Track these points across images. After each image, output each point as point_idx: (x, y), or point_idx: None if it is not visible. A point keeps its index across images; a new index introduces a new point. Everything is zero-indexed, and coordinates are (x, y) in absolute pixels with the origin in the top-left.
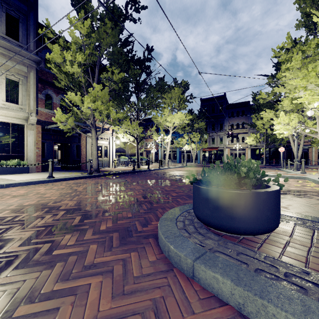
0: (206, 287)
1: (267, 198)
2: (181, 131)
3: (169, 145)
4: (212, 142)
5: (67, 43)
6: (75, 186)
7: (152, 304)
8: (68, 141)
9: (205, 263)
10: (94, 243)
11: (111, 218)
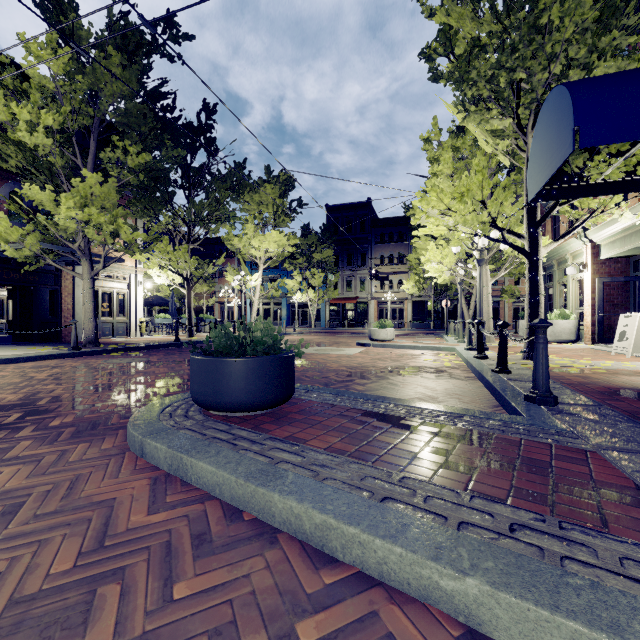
0: (150, 461)
1: (259, 366)
2: (290, 265)
3: (258, 292)
4: (347, 287)
5: (25, 74)
6: (33, 372)
7: (75, 477)
8: (28, 281)
9: (156, 437)
10: (30, 439)
11: (77, 413)
